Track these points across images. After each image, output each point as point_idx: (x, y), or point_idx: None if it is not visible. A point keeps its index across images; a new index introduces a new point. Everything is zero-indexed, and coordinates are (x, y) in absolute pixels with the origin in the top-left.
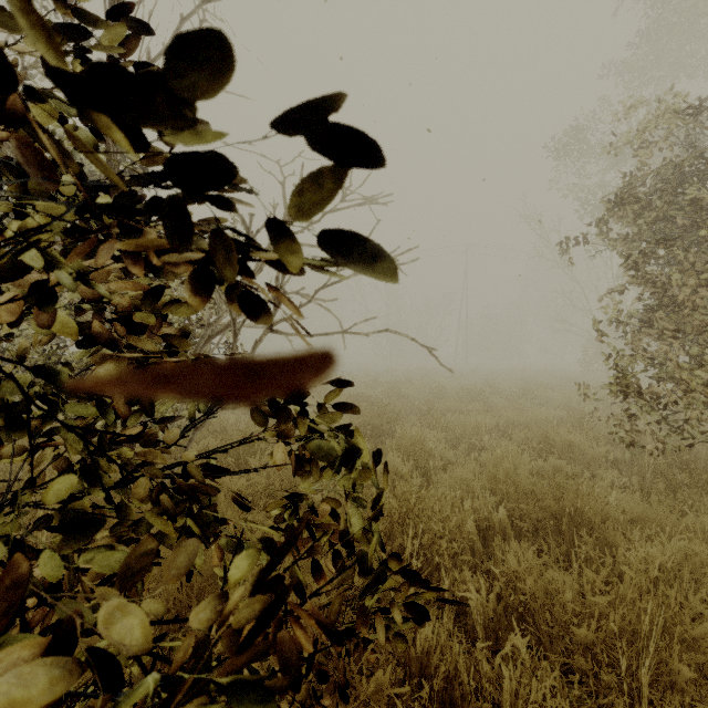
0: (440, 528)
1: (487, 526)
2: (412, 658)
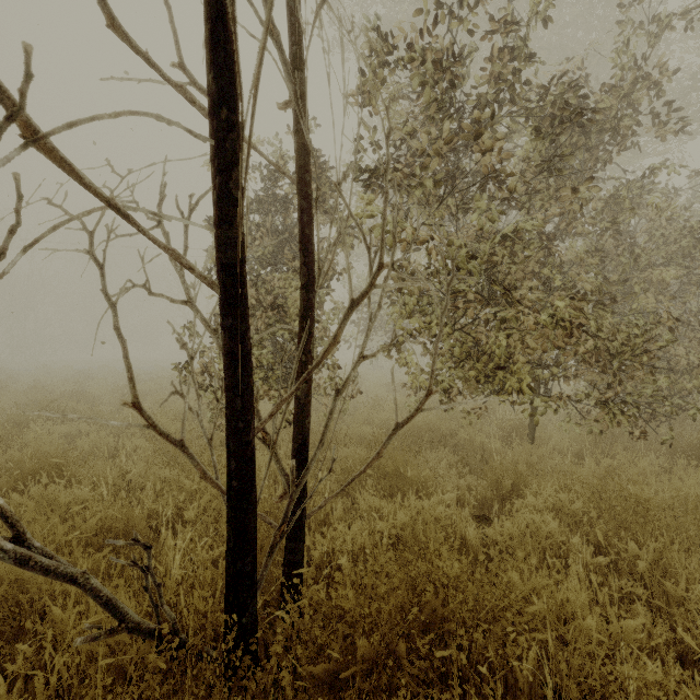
0: None
1: None
2: None
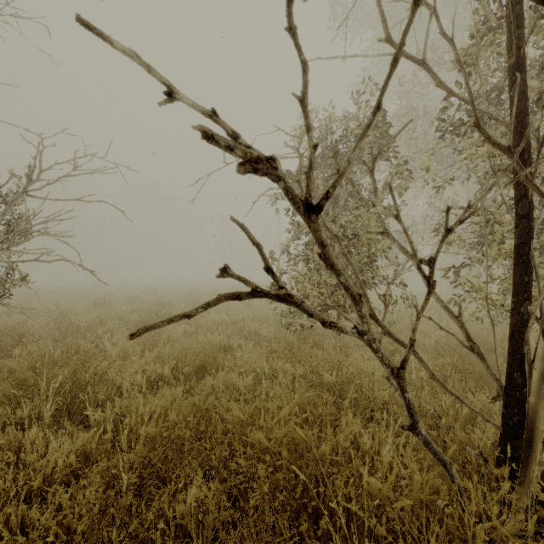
0: (87, 377)
1: (161, 379)
2: (25, 447)
